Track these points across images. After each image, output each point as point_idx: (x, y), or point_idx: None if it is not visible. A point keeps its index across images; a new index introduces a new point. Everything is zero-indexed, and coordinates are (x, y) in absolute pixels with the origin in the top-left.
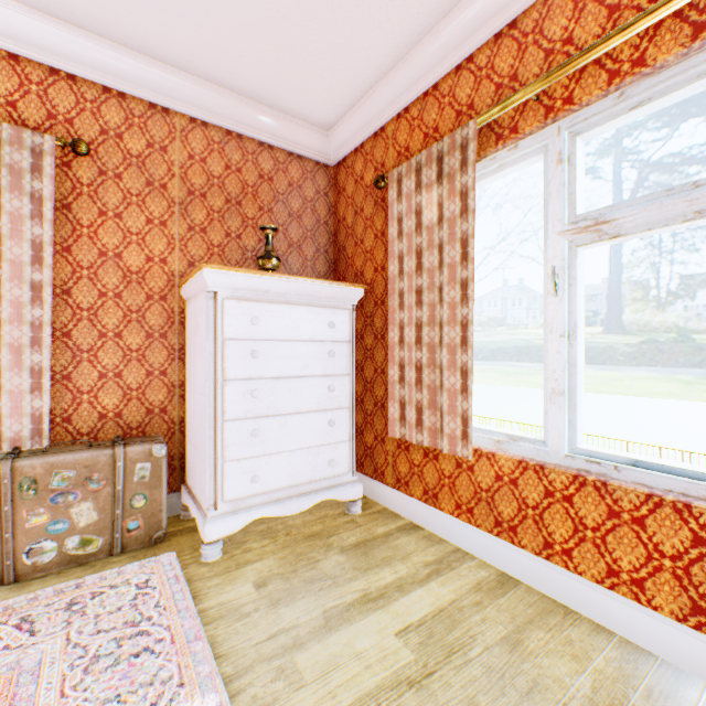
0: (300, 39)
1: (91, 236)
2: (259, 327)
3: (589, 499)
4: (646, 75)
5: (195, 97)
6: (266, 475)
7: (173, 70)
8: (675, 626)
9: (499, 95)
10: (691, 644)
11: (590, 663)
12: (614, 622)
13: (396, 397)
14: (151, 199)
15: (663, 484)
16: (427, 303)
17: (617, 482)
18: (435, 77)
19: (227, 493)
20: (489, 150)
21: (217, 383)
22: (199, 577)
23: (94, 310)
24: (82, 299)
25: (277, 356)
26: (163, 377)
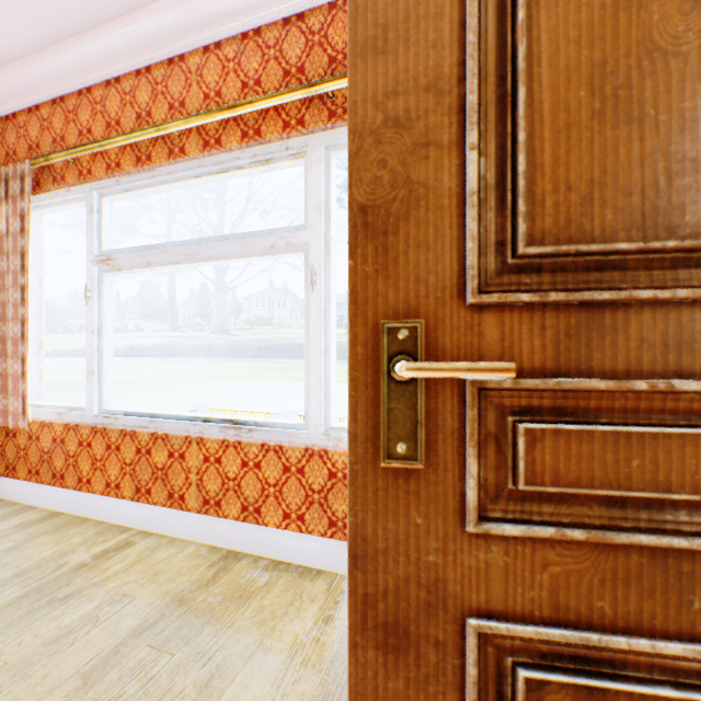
0: None
1: None
2: None
3: (100, 441)
4: (128, 174)
5: None
6: None
7: None
8: (131, 504)
9: (56, 147)
10: (136, 511)
11: (68, 541)
12: (109, 516)
13: None
14: None
15: (134, 423)
16: (1, 302)
17: (112, 426)
18: (12, 108)
19: None
20: (51, 187)
21: None
22: None
23: None
24: None
25: None
26: None
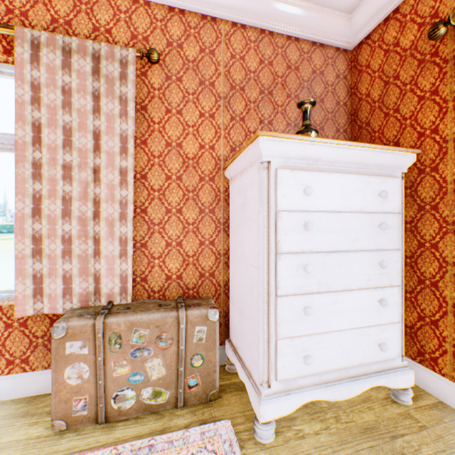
0: None
1: (159, 130)
2: (310, 197)
3: None
4: None
5: (236, 2)
6: (316, 356)
7: None
8: None
9: None
10: None
11: None
12: None
13: None
14: (202, 96)
15: None
16: None
17: None
18: None
19: (280, 372)
20: None
21: (270, 256)
22: None
23: (162, 191)
24: (153, 182)
25: (327, 229)
26: (211, 246)
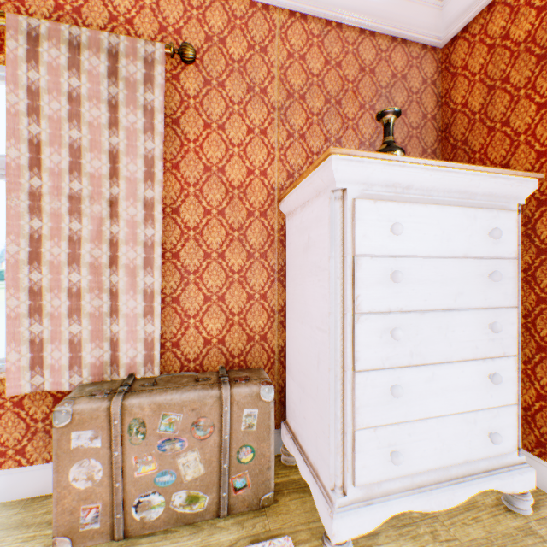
0: None
1: (196, 151)
2: (399, 237)
3: None
4: None
5: None
6: (407, 451)
7: None
8: None
9: None
10: None
11: None
12: None
13: None
14: (251, 106)
15: None
16: None
17: None
18: None
19: (359, 474)
20: None
21: (345, 317)
22: None
23: (199, 229)
24: (188, 218)
25: (421, 280)
26: (262, 301)
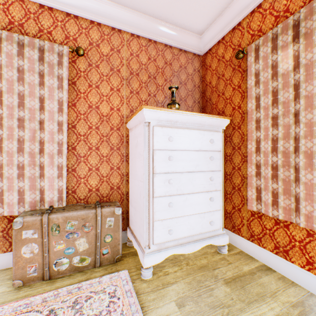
0: None
1: (84, 98)
2: (172, 142)
3: None
4: None
5: (133, 22)
6: (176, 229)
7: (123, 7)
8: None
9: None
10: None
11: None
12: None
13: (253, 185)
14: (112, 77)
15: None
16: (282, 125)
17: None
18: None
19: (155, 239)
20: None
21: (150, 175)
22: (142, 291)
23: (86, 136)
24: (80, 130)
25: (181, 160)
26: (118, 170)
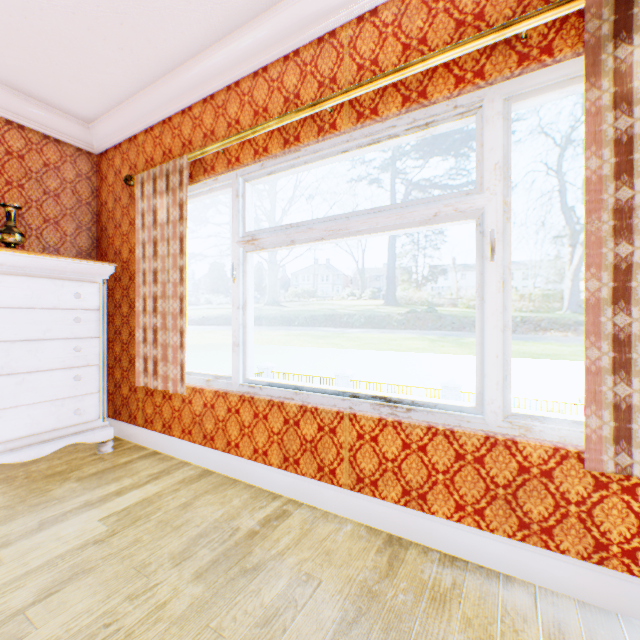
0: (40, 49)
1: None
2: None
3: (247, 409)
4: (272, 158)
5: None
6: (0, 428)
7: None
8: (278, 471)
9: (206, 141)
10: (283, 479)
11: (230, 503)
12: (256, 480)
13: (142, 354)
14: None
15: (278, 394)
16: (161, 282)
17: (259, 396)
18: (169, 112)
19: None
20: (201, 177)
21: None
22: None
23: None
24: None
25: (14, 322)
26: None
